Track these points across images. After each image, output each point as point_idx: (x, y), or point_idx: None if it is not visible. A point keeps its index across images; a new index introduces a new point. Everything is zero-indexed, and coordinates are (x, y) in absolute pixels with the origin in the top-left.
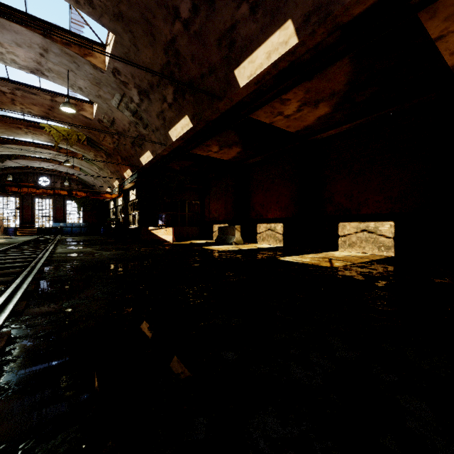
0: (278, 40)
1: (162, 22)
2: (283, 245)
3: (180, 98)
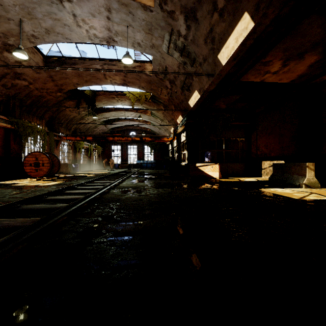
0: None
1: None
2: None
3: None
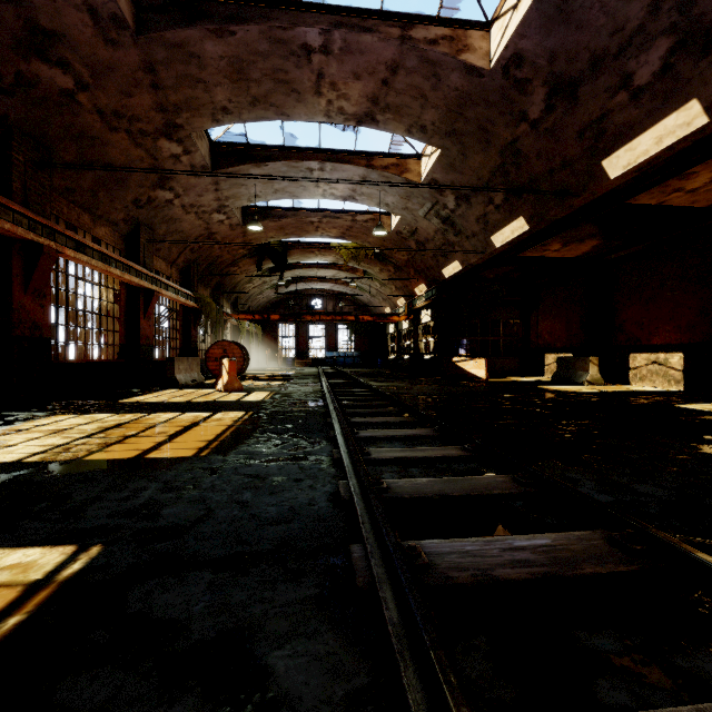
0: (674, 123)
1: (503, 127)
2: (683, 388)
3: (514, 198)
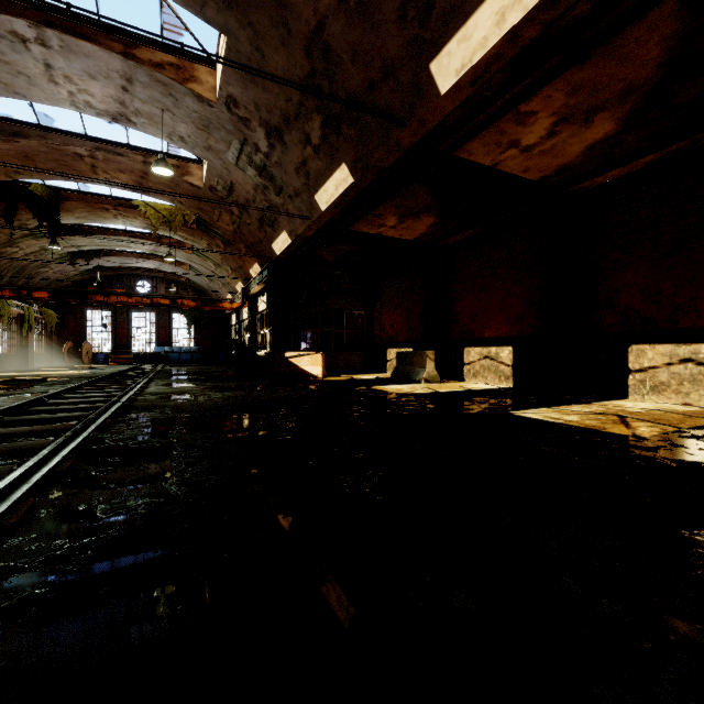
0: None
1: None
2: (513, 385)
3: (333, 133)
